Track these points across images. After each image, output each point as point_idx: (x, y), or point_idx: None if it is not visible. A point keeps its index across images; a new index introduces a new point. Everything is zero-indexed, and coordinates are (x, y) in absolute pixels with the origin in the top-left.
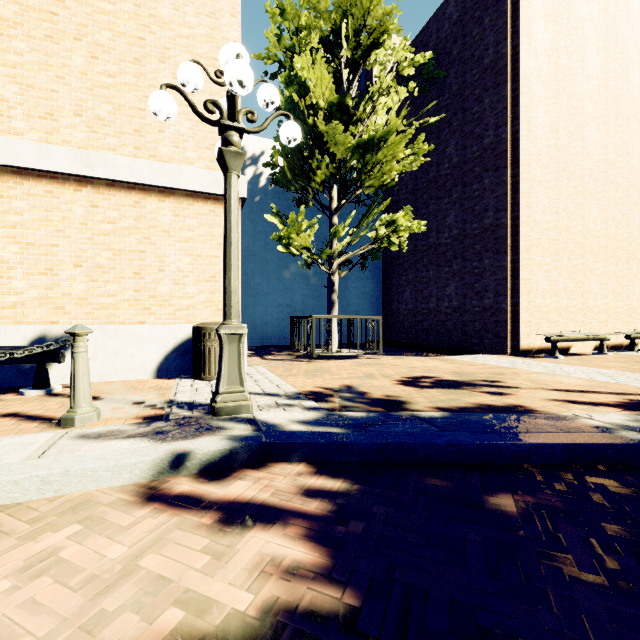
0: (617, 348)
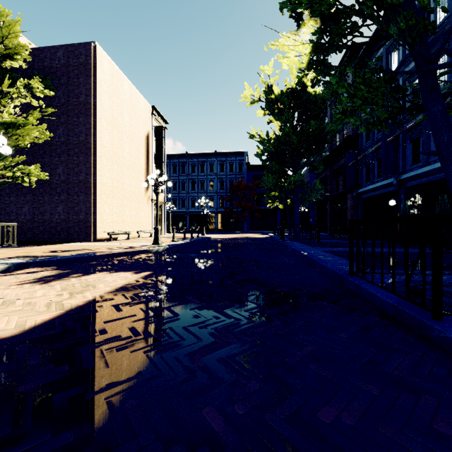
0: (135, 237)
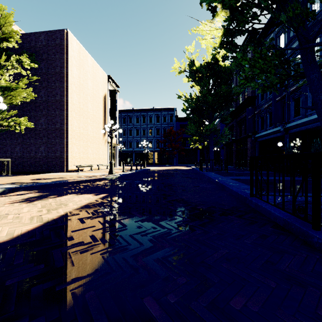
0: (96, 169)
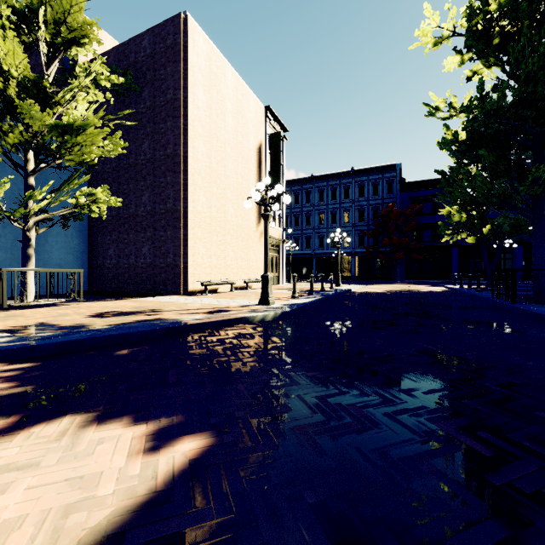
0: (243, 288)
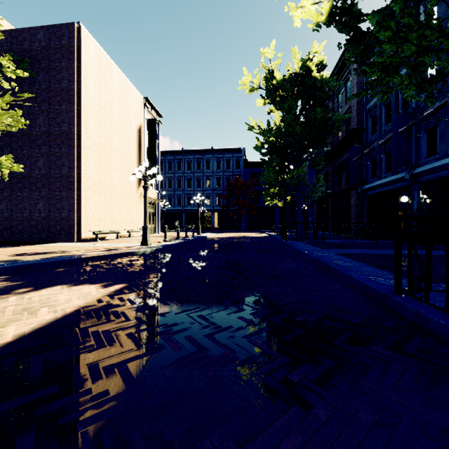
0: (126, 236)
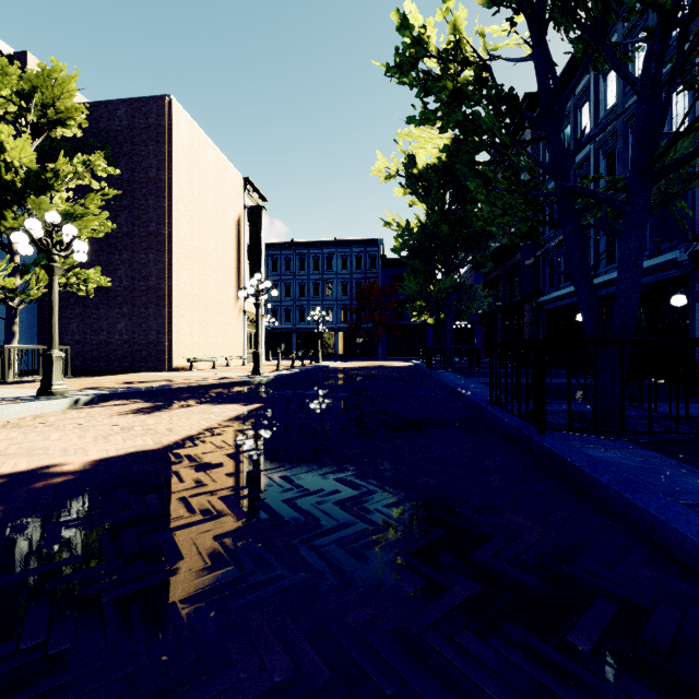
0: (222, 365)
